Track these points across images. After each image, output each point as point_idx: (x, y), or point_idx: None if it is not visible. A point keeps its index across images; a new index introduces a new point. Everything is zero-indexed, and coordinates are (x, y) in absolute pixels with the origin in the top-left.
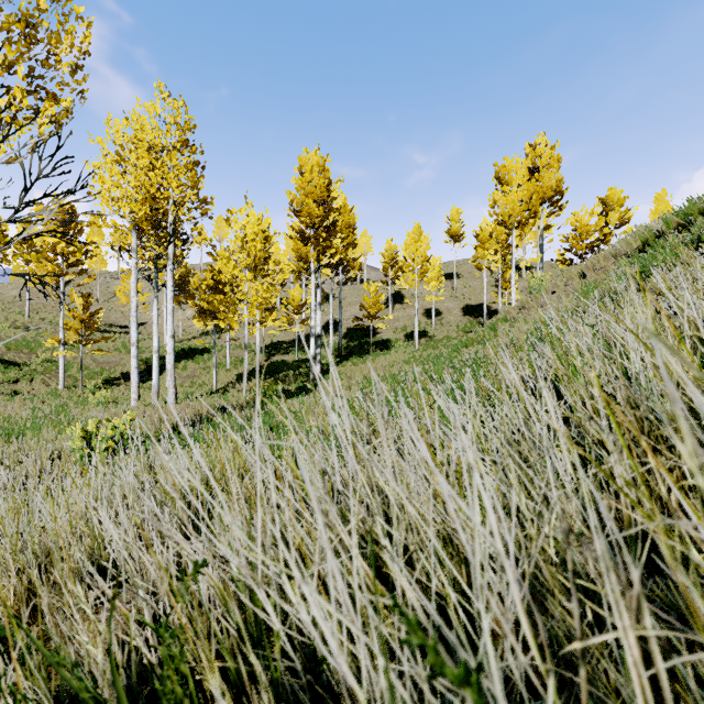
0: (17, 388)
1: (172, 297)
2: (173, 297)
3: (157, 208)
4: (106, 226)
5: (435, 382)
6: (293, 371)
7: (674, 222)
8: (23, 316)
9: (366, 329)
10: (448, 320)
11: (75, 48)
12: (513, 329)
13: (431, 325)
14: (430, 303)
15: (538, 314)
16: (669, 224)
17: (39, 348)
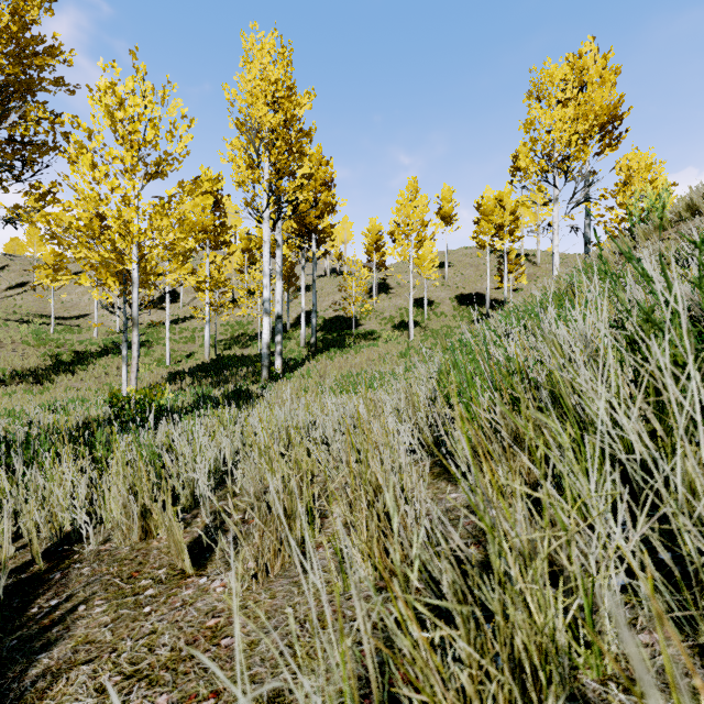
0: None
1: None
2: None
3: None
4: None
5: None
6: (247, 368)
7: None
8: None
9: (347, 320)
10: (441, 310)
11: None
12: None
13: (423, 315)
14: (419, 292)
15: None
16: None
17: None
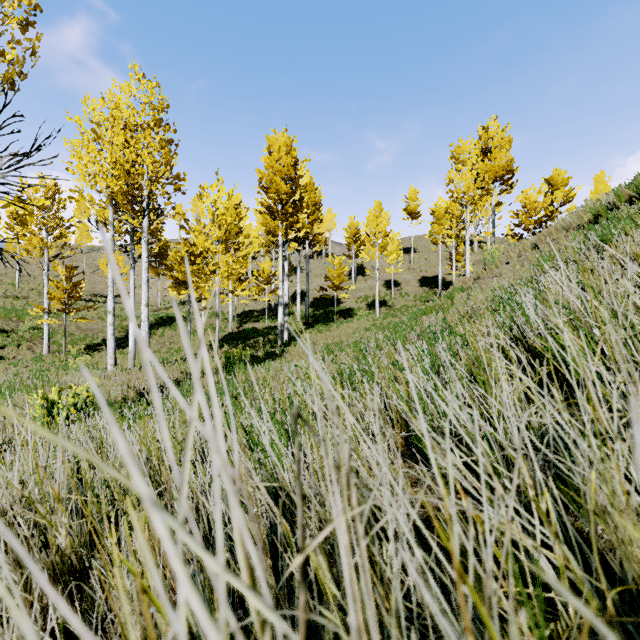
0: (3, 354)
1: (146, 268)
2: (147, 268)
3: (133, 184)
4: (82, 199)
5: (396, 349)
6: (262, 337)
7: (626, 195)
8: (14, 286)
9: (331, 299)
10: (406, 291)
11: (24, 2)
12: (471, 297)
13: (391, 295)
14: (390, 275)
15: (494, 283)
16: (620, 197)
17: (26, 316)
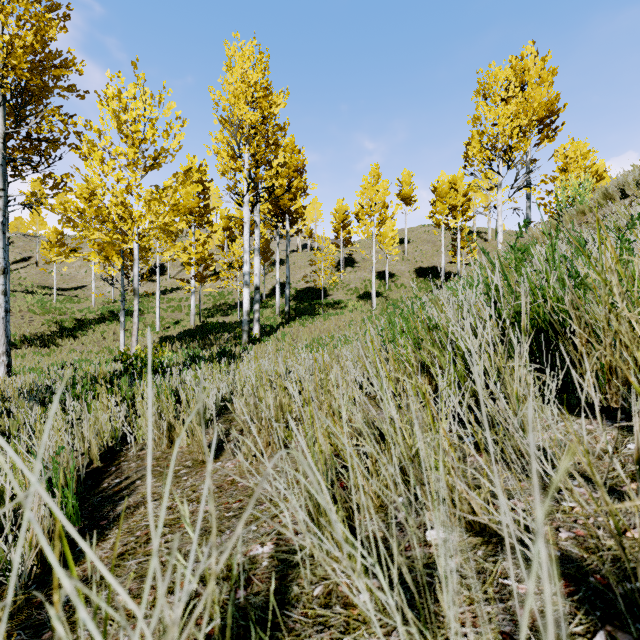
0: None
1: None
2: (2, 208)
3: None
4: None
5: None
6: (229, 333)
7: None
8: None
9: (317, 291)
10: (401, 282)
11: None
12: None
13: (385, 286)
14: (382, 266)
15: None
16: None
17: None
